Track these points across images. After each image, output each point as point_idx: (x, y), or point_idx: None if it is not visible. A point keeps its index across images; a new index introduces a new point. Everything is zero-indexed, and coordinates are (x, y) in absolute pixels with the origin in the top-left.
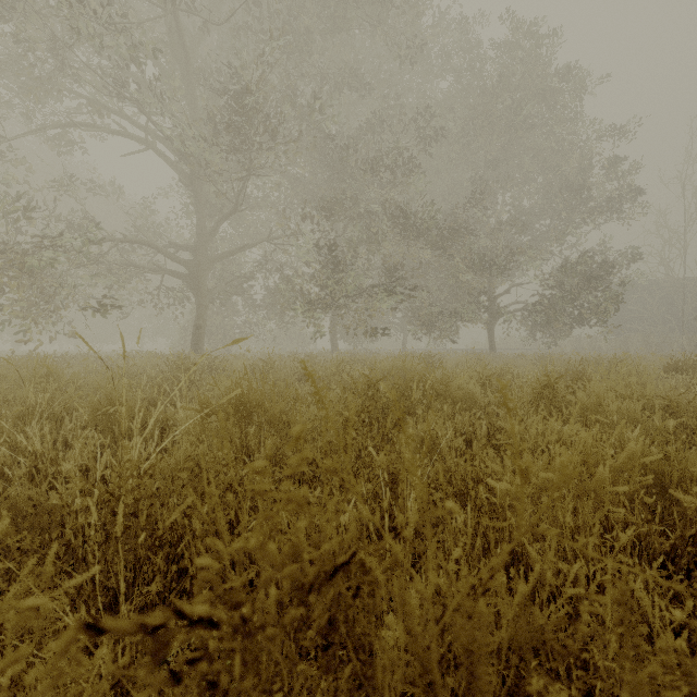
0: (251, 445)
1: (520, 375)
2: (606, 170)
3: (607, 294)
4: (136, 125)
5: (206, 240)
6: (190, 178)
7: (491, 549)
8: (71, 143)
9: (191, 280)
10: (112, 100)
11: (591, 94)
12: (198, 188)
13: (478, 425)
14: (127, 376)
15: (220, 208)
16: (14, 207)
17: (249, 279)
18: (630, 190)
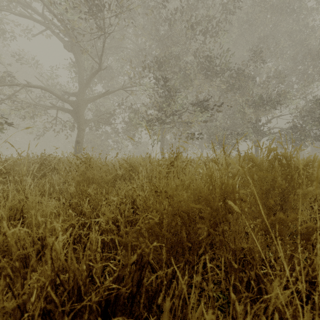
0: None
1: None
2: None
3: None
4: (37, 13)
5: (83, 88)
6: (70, 46)
7: None
8: (3, 30)
9: (74, 113)
10: None
11: None
12: (77, 54)
13: None
14: None
15: (91, 67)
16: None
17: (112, 115)
18: None
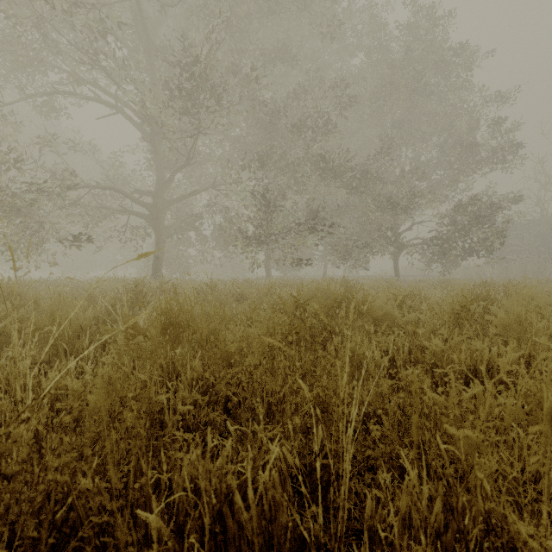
0: (178, 366)
1: (426, 296)
2: (492, 128)
3: (493, 230)
4: (107, 94)
5: (164, 187)
6: (150, 136)
7: (454, 516)
8: (55, 109)
9: (151, 219)
10: (87, 72)
11: (480, 65)
12: (157, 145)
13: (401, 344)
14: (91, 297)
15: (175, 161)
16: (5, 158)
17: (199, 219)
18: (511, 144)
